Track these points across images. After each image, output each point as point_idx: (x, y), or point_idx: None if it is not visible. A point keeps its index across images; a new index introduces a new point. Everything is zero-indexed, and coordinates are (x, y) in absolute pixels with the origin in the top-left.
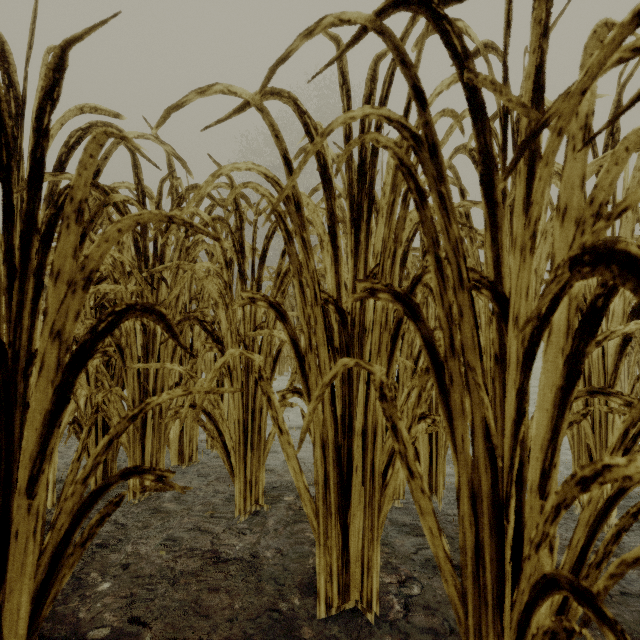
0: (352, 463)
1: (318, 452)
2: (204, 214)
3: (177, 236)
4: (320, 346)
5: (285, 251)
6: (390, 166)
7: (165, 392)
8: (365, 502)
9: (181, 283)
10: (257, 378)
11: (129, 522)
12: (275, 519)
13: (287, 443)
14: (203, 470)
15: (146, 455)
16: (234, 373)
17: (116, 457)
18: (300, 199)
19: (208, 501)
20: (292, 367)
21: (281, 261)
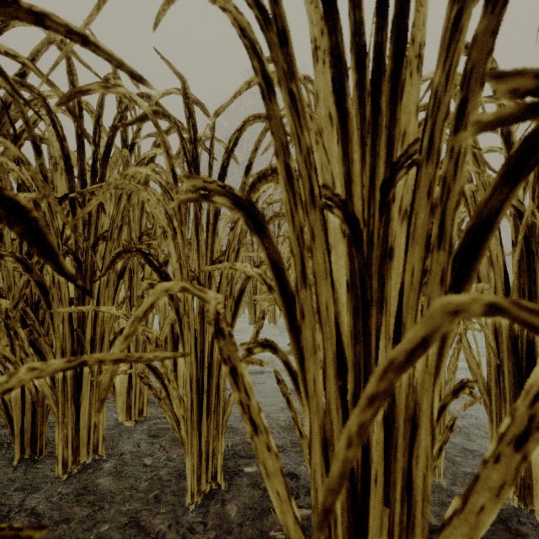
0: (369, 471)
1: (316, 458)
2: (141, 102)
3: (122, 159)
4: (319, 277)
5: (249, 167)
6: (419, 1)
7: (25, 365)
8: (391, 535)
9: (104, 191)
10: (212, 333)
11: (49, 511)
12: (237, 505)
13: (265, 448)
14: (154, 427)
15: (81, 416)
16: (185, 319)
17: (46, 418)
18: (286, 25)
19: (155, 474)
20: (249, 309)
21: (244, 179)
